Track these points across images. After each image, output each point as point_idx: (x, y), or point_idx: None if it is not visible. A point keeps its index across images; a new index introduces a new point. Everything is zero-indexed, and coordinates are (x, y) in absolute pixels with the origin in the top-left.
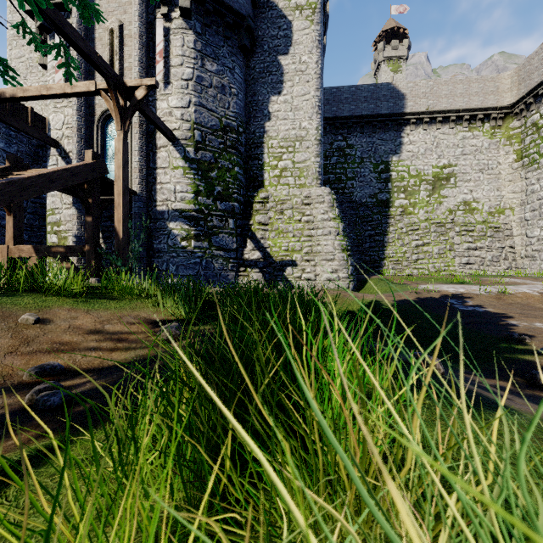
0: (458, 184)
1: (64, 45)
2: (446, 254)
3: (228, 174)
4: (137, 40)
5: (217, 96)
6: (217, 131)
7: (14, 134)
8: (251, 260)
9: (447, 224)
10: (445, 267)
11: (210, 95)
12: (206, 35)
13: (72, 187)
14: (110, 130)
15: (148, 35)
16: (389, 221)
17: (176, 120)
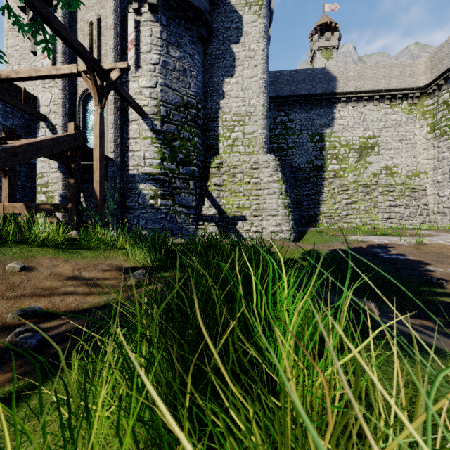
0: (381, 152)
1: (42, 24)
2: (371, 211)
3: (189, 143)
4: (113, 30)
5: (180, 78)
6: (180, 107)
7: (10, 110)
8: (208, 215)
9: (372, 185)
10: (370, 221)
11: (174, 77)
12: (170, 26)
13: (57, 154)
14: (90, 106)
15: (122, 26)
16: (324, 183)
17: (145, 98)
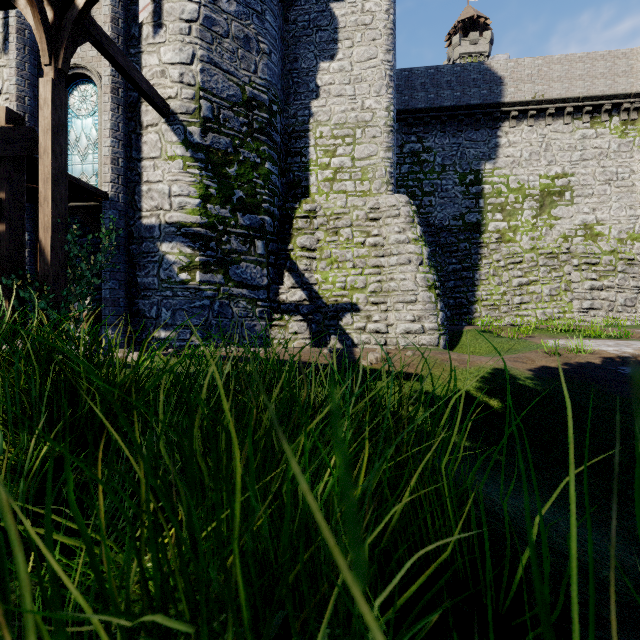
0: (576, 200)
1: None
2: (561, 297)
3: (255, 172)
4: None
5: (238, 51)
6: (238, 105)
7: None
8: (290, 302)
9: (561, 255)
10: (560, 314)
11: (227, 49)
12: None
13: None
14: (72, 102)
15: None
16: (481, 252)
17: (172, 83)
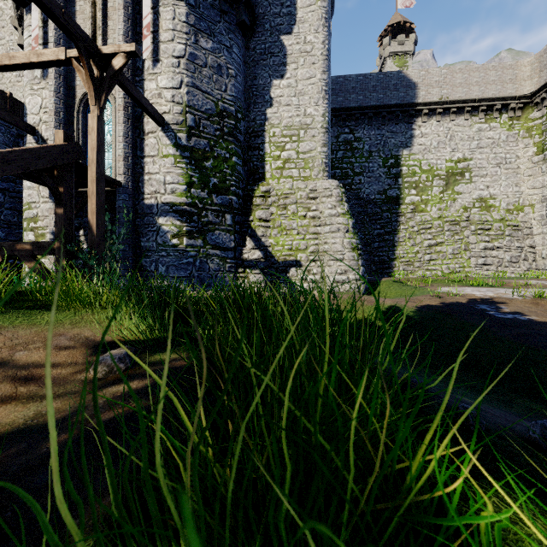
0: (474, 179)
1: None
2: (461, 255)
3: (225, 164)
4: (122, 11)
5: (213, 77)
6: (213, 115)
7: None
8: (251, 260)
9: (462, 222)
10: (460, 268)
11: (205, 75)
12: (200, 8)
13: (36, 172)
14: None
15: (135, 7)
16: (400, 219)
17: (166, 102)
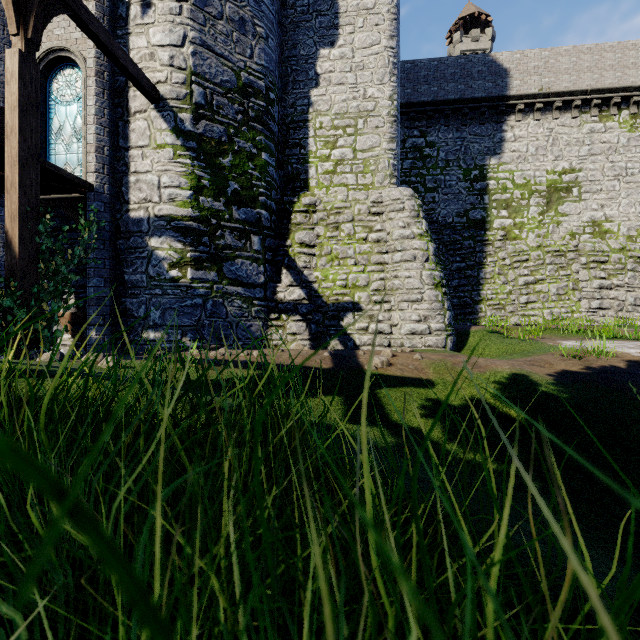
0: (584, 196)
1: None
2: (568, 296)
3: (251, 163)
4: None
5: (232, 34)
6: (232, 91)
7: None
8: (288, 301)
9: (569, 253)
10: (568, 314)
11: (221, 31)
12: None
13: None
14: (56, 87)
15: None
16: (486, 249)
17: (162, 66)
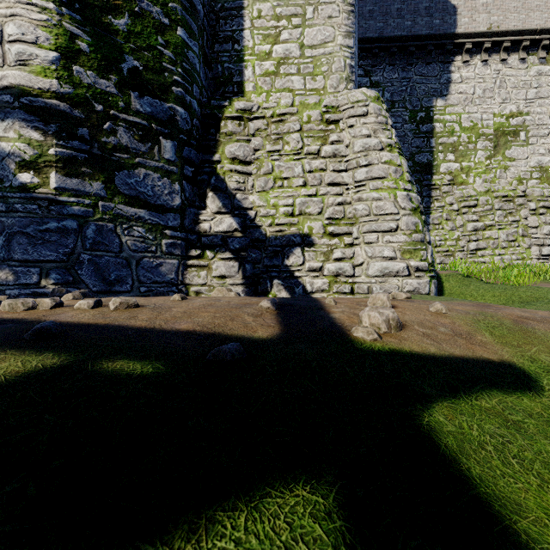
0: (531, 141)
1: None
2: (518, 242)
3: (160, 36)
4: None
5: None
6: None
7: None
8: (215, 233)
9: (517, 198)
10: (519, 261)
11: None
12: None
13: None
14: None
15: None
16: (433, 194)
17: None
